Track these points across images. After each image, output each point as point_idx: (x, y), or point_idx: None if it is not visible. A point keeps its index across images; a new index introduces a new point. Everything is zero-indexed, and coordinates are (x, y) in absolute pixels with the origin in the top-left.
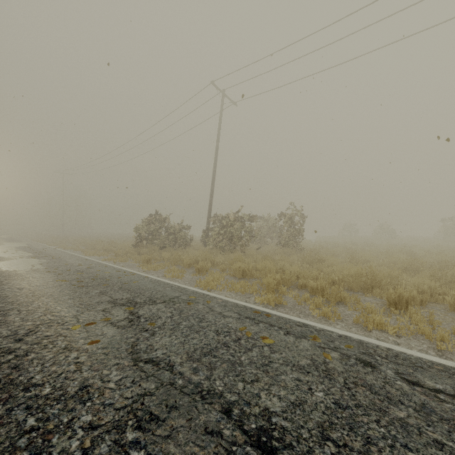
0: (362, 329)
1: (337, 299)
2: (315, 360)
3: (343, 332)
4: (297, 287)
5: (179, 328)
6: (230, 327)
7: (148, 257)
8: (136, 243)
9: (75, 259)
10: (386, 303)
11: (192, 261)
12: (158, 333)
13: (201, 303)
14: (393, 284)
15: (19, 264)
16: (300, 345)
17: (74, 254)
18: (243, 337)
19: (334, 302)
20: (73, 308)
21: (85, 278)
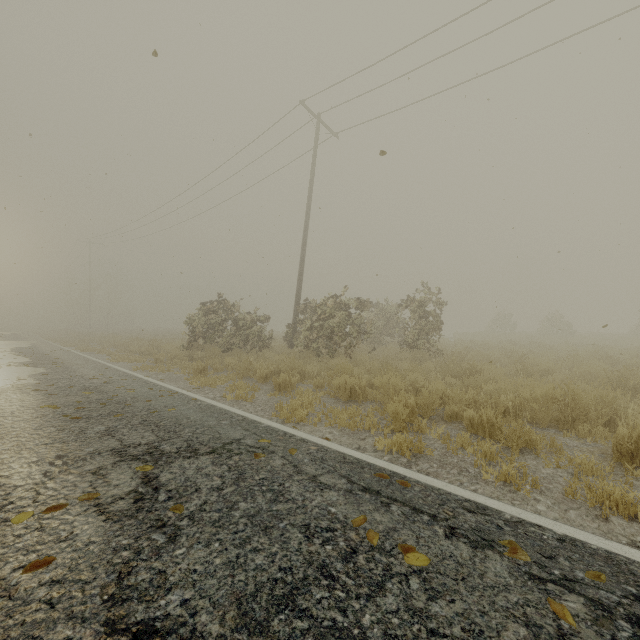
0: (589, 513)
1: (520, 444)
2: (536, 624)
3: (562, 528)
4: (442, 418)
5: (230, 520)
6: (334, 515)
7: (203, 364)
8: (188, 343)
9: (90, 368)
10: (608, 452)
11: (270, 371)
12: (186, 535)
13: (279, 453)
14: (605, 414)
15: None
16: (488, 572)
17: (93, 360)
18: (362, 545)
19: (517, 450)
20: (41, 466)
21: (92, 401)
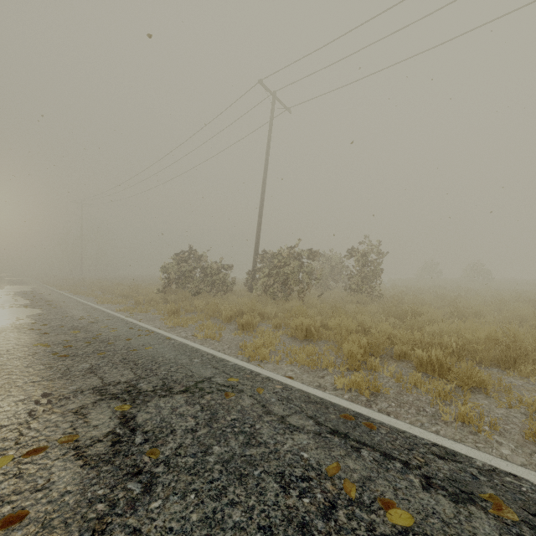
0: None
1: (470, 384)
2: None
3: None
4: (391, 357)
5: (205, 467)
6: (307, 462)
7: (176, 306)
8: (163, 287)
9: (79, 309)
10: None
11: (234, 313)
12: (161, 484)
13: (248, 392)
14: None
15: (1, 316)
16: (477, 534)
17: (82, 302)
18: (339, 498)
19: (468, 390)
20: (27, 404)
21: (79, 340)
